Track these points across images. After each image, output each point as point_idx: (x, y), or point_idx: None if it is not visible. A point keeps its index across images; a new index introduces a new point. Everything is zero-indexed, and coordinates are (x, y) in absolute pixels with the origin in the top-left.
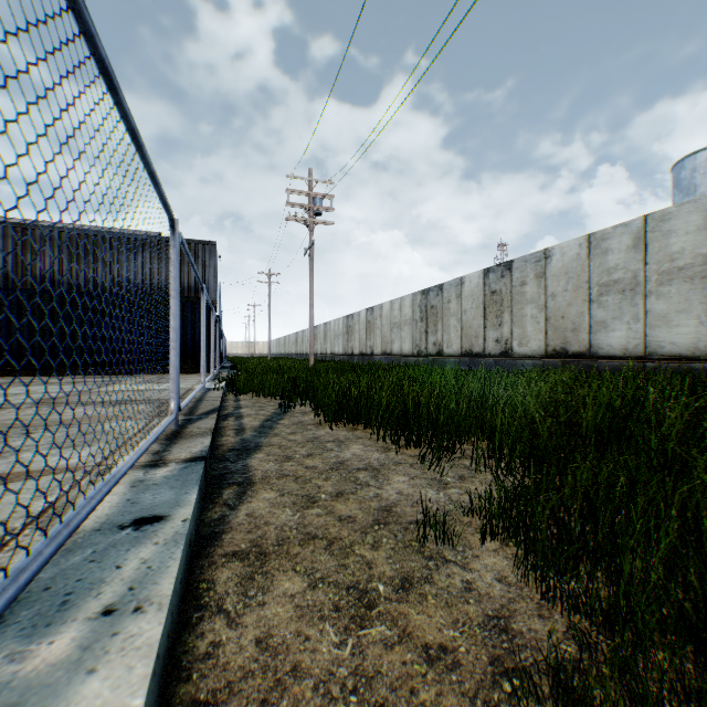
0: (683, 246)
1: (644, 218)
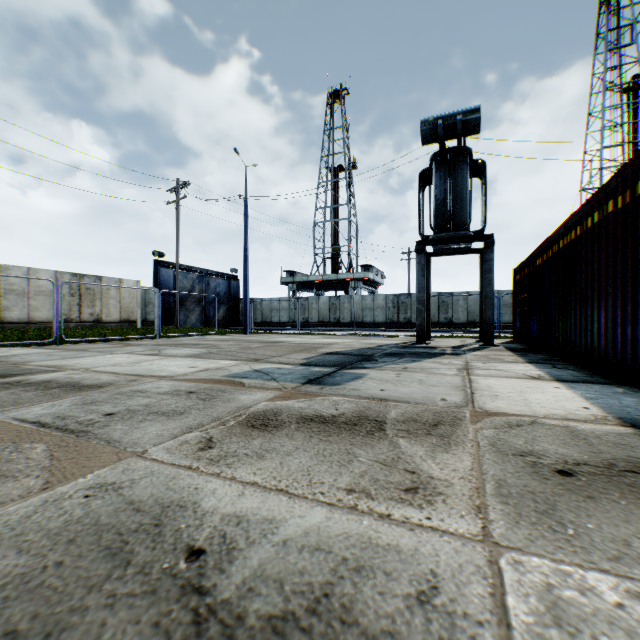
0: (45, 284)
1: (30, 268)
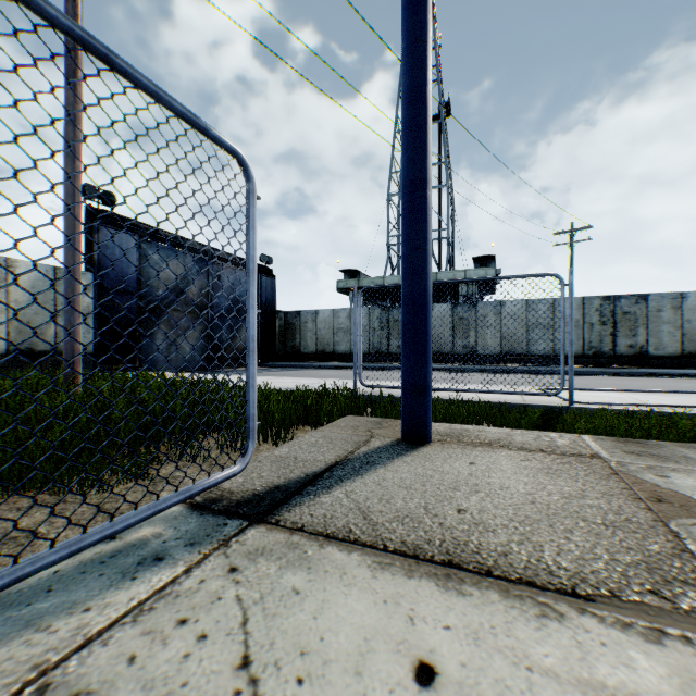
0: None
1: None
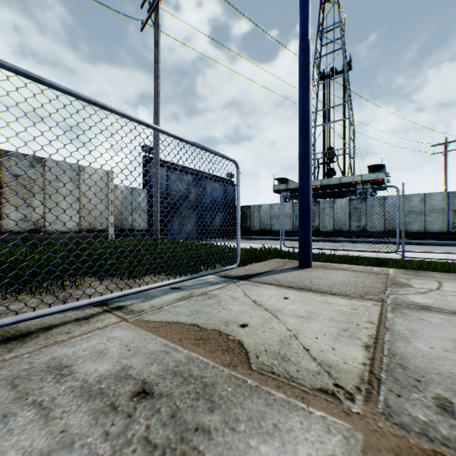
0: None
1: None
